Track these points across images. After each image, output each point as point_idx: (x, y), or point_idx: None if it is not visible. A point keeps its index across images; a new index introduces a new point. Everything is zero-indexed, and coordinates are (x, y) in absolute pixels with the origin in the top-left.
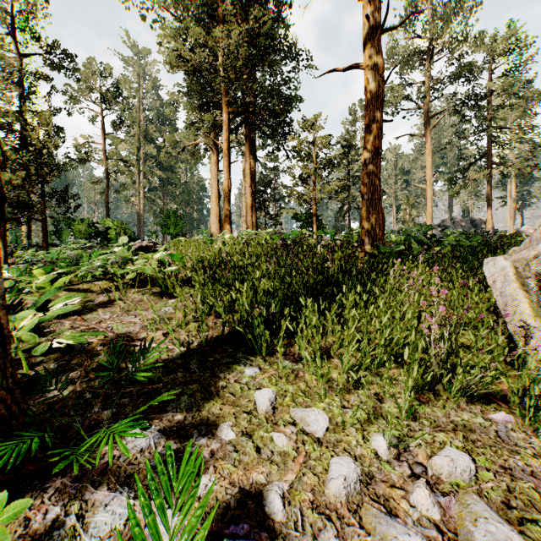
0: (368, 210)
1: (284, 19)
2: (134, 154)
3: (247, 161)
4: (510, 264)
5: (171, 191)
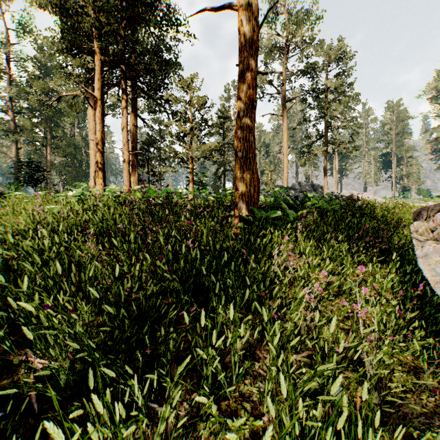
0: (243, 169)
1: None
2: (9, 101)
3: (123, 115)
4: None
5: (54, 143)
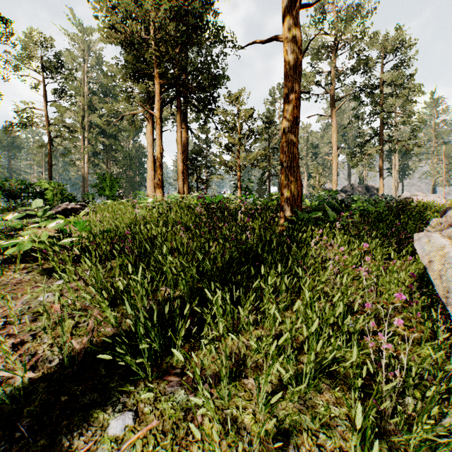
0: (287, 177)
1: (212, 3)
2: (79, 122)
3: (178, 130)
4: (450, 242)
5: (114, 156)
